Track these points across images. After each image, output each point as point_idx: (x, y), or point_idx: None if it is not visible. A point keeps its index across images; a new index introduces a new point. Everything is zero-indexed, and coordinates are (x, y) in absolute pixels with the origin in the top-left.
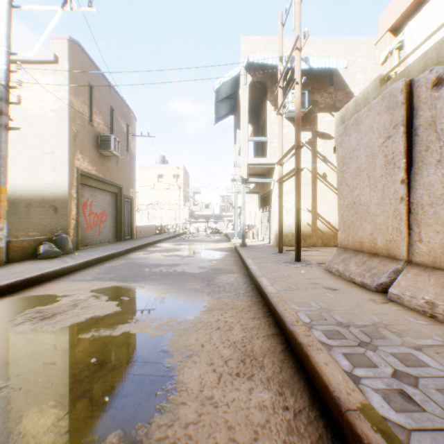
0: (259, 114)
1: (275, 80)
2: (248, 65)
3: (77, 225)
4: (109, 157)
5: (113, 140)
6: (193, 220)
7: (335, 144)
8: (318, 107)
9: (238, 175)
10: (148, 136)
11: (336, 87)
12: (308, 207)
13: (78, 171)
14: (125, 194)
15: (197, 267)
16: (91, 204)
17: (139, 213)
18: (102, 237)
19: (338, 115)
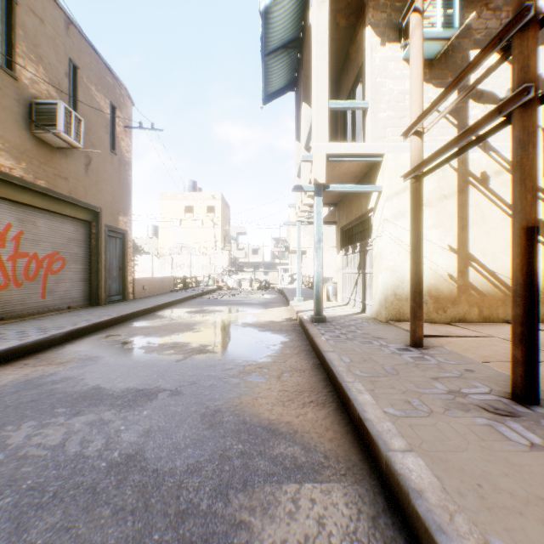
0: (339, 87)
1: None
2: None
3: None
4: (66, 153)
5: (62, 112)
6: (234, 269)
7: None
8: (471, 38)
9: (307, 183)
10: (152, 128)
11: None
12: (450, 241)
13: None
14: (107, 224)
15: (198, 414)
16: (21, 237)
17: (159, 259)
18: (52, 300)
19: None
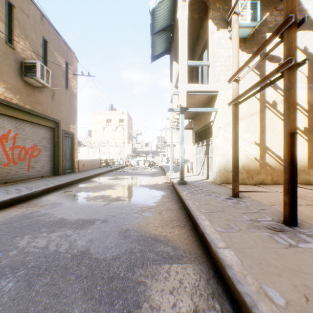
0: (194, 52)
1: None
2: None
3: None
4: (41, 89)
5: (39, 67)
6: (134, 155)
7: None
8: (267, 26)
9: (176, 107)
10: (89, 75)
11: None
12: (255, 139)
13: None
14: (63, 129)
15: (117, 231)
16: (16, 137)
17: (92, 149)
18: (33, 172)
19: None
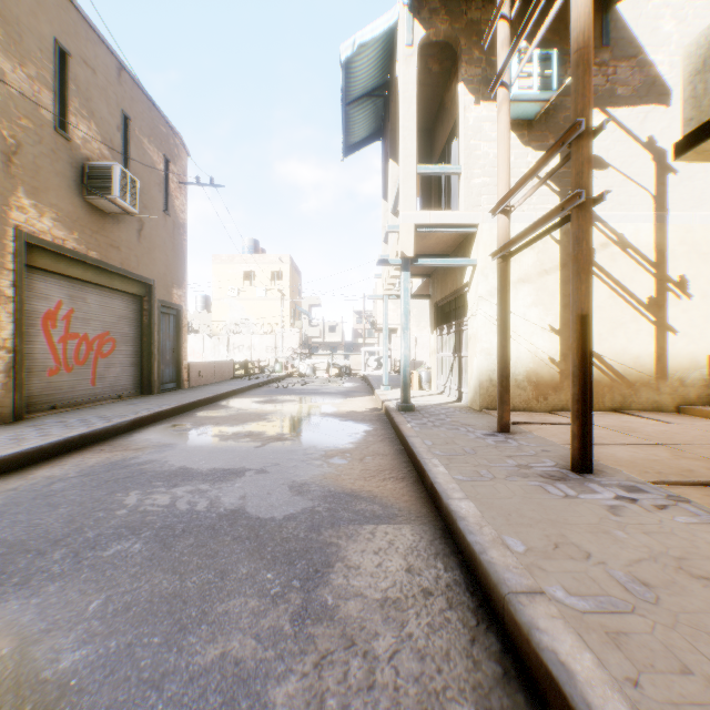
0: (433, 137)
1: (476, 35)
2: (417, 2)
3: (17, 363)
4: (117, 218)
5: (118, 175)
6: (306, 351)
7: (684, 132)
8: None
9: (394, 254)
10: (212, 184)
11: (614, 52)
12: (552, 321)
13: (19, 236)
14: (160, 299)
15: (286, 486)
16: (71, 316)
17: (212, 339)
18: (102, 388)
19: (702, 40)
